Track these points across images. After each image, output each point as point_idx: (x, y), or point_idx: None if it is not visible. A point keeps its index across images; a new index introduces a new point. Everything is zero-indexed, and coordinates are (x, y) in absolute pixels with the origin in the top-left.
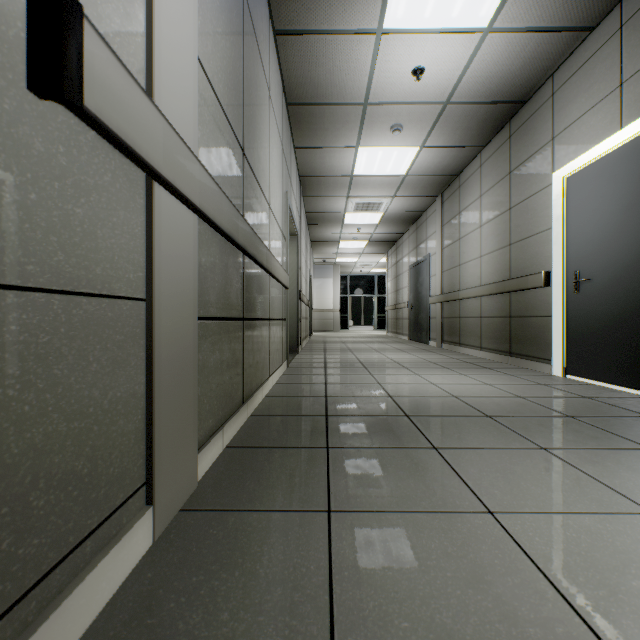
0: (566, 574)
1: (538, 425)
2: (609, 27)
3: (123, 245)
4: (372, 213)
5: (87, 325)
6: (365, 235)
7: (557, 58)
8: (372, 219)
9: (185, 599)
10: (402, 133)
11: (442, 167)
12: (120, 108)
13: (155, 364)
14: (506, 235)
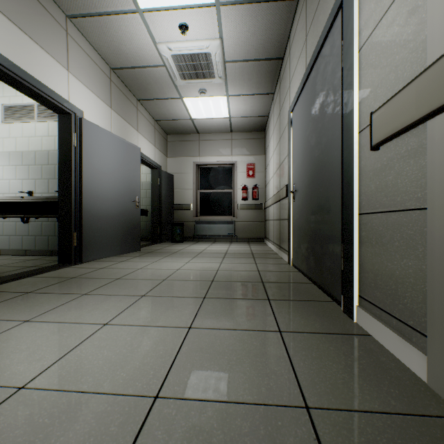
0: (166, 354)
1: None
2: None
3: (413, 179)
4: None
5: (393, 224)
6: None
7: None
8: None
9: (357, 353)
10: None
11: None
12: (385, 125)
13: (427, 254)
14: None
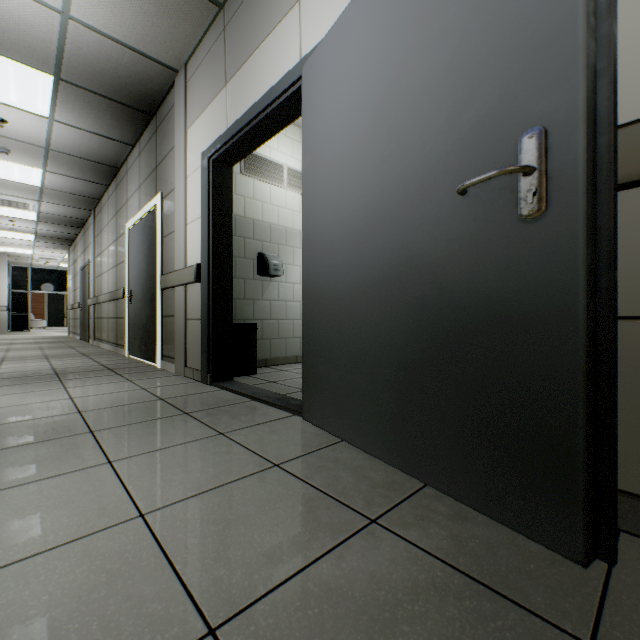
0: None
1: (20, 379)
2: (138, 150)
3: None
4: (23, 210)
5: None
6: (27, 228)
7: (122, 152)
8: (27, 215)
9: None
10: (15, 155)
11: (79, 190)
12: None
13: None
14: (116, 258)
